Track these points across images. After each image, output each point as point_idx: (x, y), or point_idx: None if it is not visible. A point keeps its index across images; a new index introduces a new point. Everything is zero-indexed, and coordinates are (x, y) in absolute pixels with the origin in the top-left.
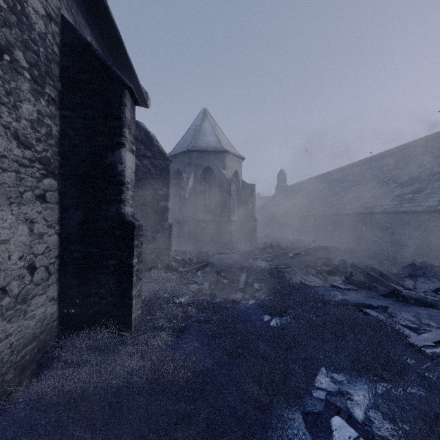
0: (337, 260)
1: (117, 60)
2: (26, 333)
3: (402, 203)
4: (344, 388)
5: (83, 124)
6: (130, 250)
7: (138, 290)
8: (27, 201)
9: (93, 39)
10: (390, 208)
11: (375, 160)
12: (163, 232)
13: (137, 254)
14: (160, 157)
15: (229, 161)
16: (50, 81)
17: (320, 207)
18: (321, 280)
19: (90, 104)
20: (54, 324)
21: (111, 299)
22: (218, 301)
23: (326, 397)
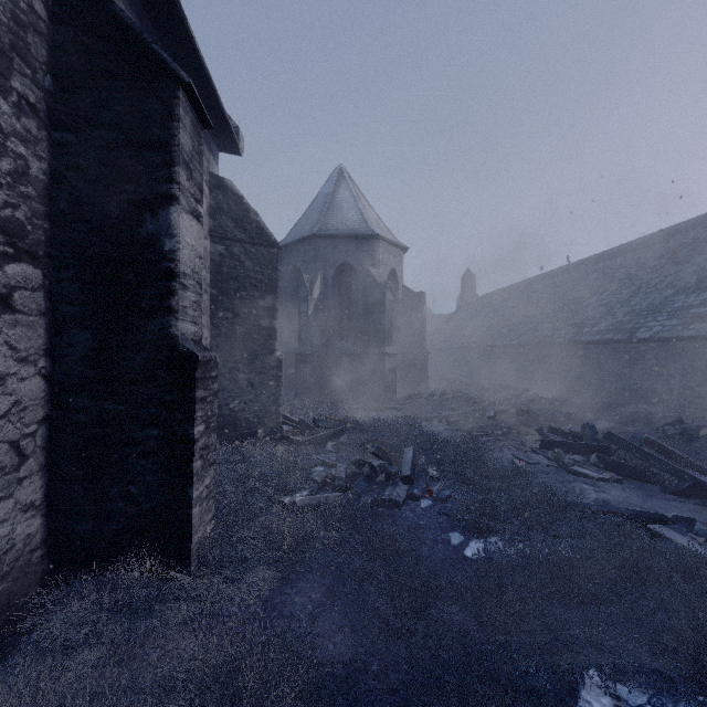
0: (576, 424)
1: (179, 61)
2: None
3: (688, 322)
4: None
5: (95, 157)
6: (187, 408)
7: (207, 486)
8: None
9: (128, 11)
10: (665, 332)
11: (631, 250)
12: (266, 373)
13: (203, 415)
14: (261, 241)
15: (381, 253)
16: (24, 67)
17: (536, 331)
18: (550, 461)
19: (109, 118)
20: (35, 557)
21: (149, 505)
22: (363, 501)
23: None
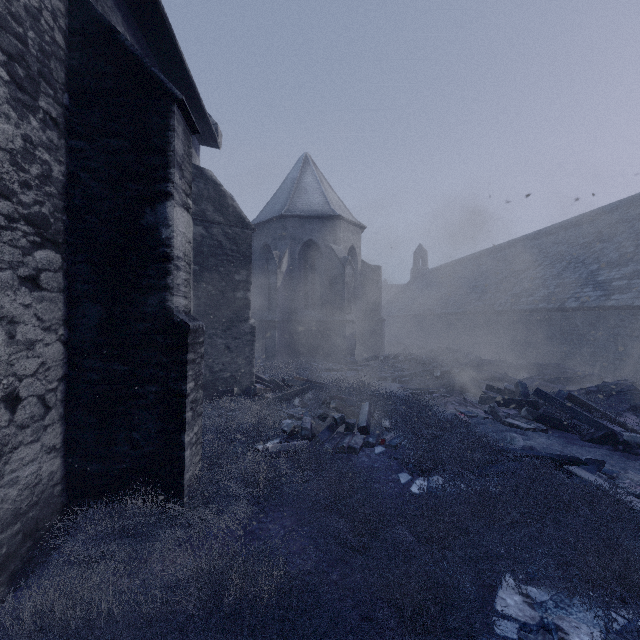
0: (511, 383)
1: (168, 70)
2: (1, 510)
3: (610, 293)
4: (549, 618)
5: (105, 161)
6: (181, 368)
7: (196, 433)
8: (2, 287)
9: (127, 32)
10: (590, 302)
11: (563, 229)
12: (241, 338)
13: (193, 374)
14: (237, 223)
15: (342, 231)
16: (48, 89)
17: (480, 300)
18: (487, 414)
19: (116, 128)
20: (56, 491)
21: (149, 449)
22: (325, 448)
23: (518, 633)
